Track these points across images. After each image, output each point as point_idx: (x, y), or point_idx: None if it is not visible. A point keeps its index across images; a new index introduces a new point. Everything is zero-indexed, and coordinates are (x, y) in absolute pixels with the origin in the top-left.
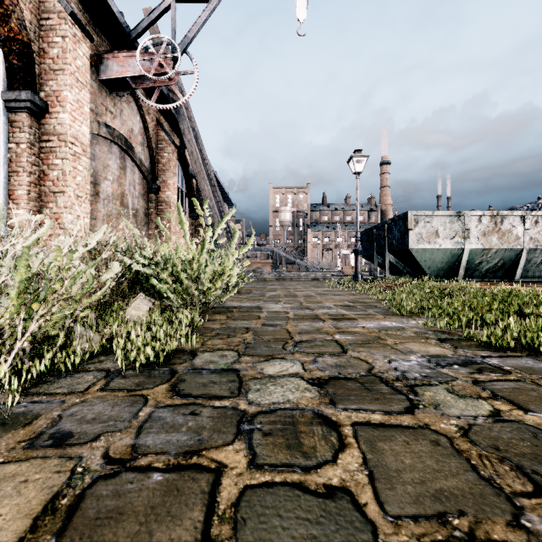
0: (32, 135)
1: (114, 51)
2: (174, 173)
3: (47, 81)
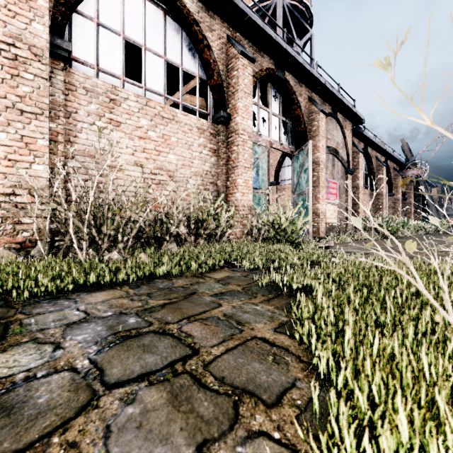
0: (392, 200)
1: (402, 170)
2: (412, 192)
3: (394, 189)
